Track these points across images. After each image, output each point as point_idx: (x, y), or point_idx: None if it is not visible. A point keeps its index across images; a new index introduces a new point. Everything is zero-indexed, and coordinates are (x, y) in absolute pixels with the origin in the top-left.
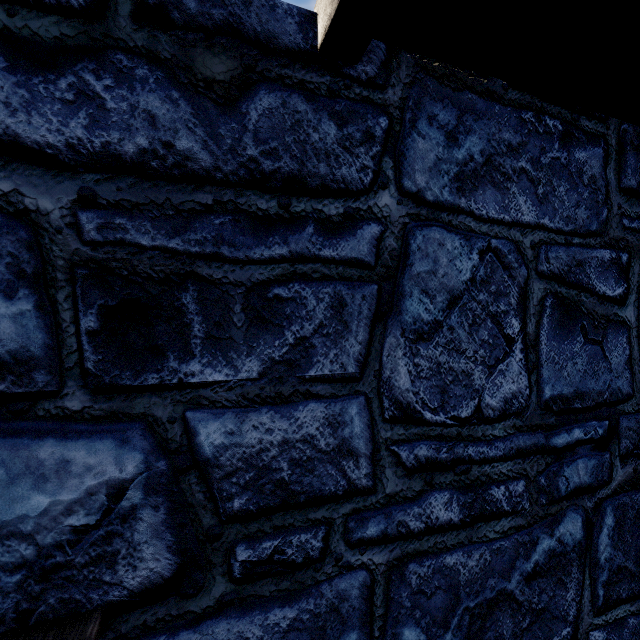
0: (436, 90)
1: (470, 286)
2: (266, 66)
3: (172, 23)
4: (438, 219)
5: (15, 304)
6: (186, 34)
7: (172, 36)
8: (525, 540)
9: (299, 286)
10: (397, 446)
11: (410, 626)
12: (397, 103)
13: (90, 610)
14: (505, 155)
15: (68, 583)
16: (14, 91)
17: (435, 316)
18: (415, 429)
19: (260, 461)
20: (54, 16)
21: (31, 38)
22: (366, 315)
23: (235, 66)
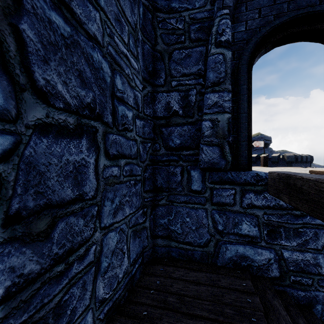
0: None
1: None
2: None
3: None
4: None
5: (255, 228)
6: None
7: None
8: None
9: (305, 229)
10: None
11: None
12: None
13: (265, 276)
14: None
15: (262, 271)
16: (255, 198)
17: None
18: None
19: (296, 261)
20: (260, 186)
21: (257, 190)
22: (323, 236)
23: None
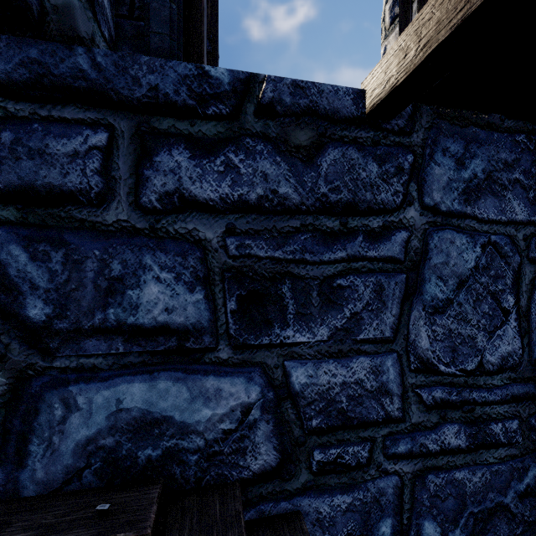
0: (448, 129)
1: (474, 272)
2: (332, 131)
3: (276, 113)
4: (450, 224)
5: (194, 295)
6: (284, 119)
7: (276, 122)
8: (518, 466)
9: (353, 277)
10: (419, 389)
11: (429, 520)
12: (419, 143)
13: (232, 481)
14: (502, 170)
15: (221, 463)
16: (194, 170)
17: (447, 295)
18: (432, 377)
19: (328, 395)
20: (213, 122)
21: (202, 137)
22: (398, 296)
23: (313, 135)
